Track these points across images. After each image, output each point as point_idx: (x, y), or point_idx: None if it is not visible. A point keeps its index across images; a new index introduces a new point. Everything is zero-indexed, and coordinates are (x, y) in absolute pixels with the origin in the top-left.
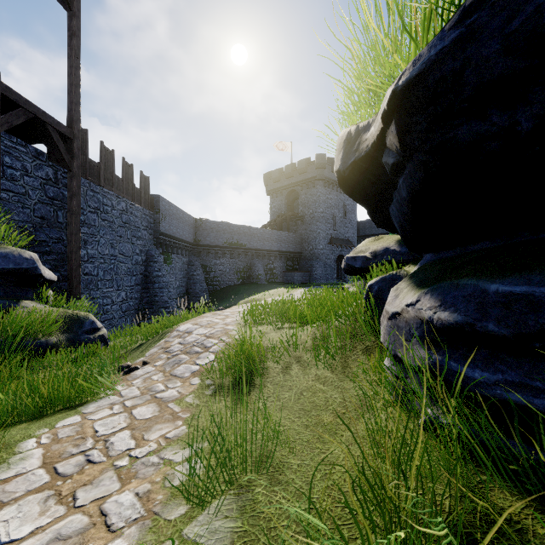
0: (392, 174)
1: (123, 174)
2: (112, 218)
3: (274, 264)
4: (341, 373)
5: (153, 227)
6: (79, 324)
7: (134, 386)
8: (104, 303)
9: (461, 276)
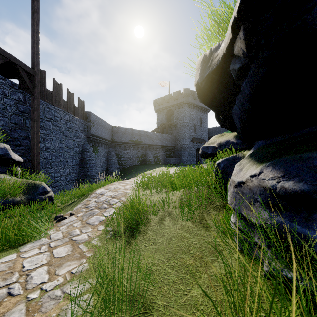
0: (237, 79)
1: (68, 99)
2: (61, 125)
3: (159, 153)
4: (199, 224)
5: (86, 131)
6: (35, 189)
7: (61, 231)
8: (55, 176)
9: (300, 151)
